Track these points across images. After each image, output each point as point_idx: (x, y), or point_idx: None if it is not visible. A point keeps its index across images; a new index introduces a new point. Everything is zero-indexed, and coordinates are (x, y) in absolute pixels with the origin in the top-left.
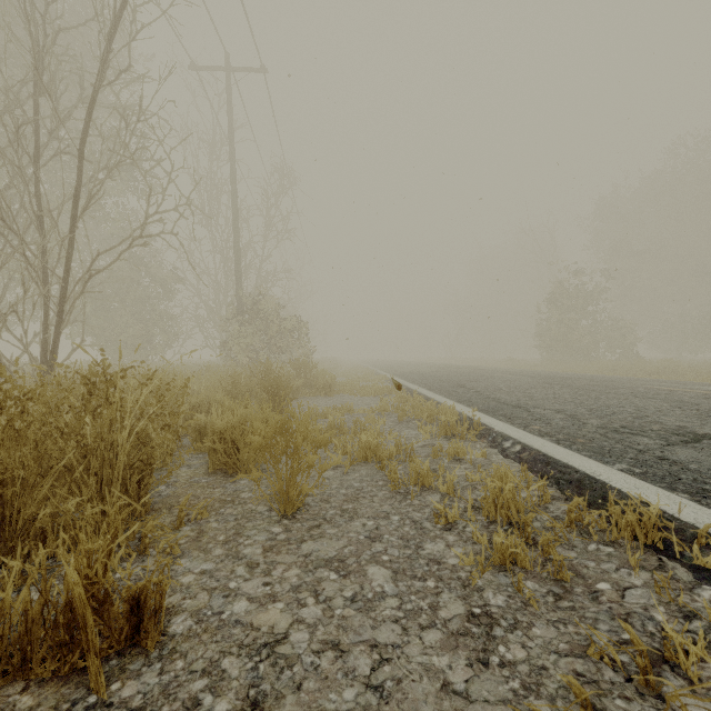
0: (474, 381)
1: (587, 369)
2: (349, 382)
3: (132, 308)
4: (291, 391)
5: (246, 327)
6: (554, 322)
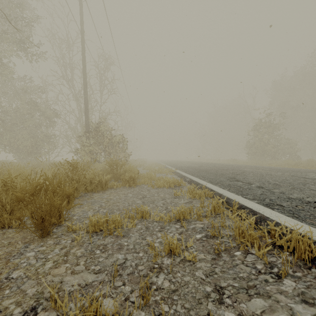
0: (238, 174)
1: (279, 164)
2: (149, 174)
3: (28, 130)
4: (100, 184)
5: (88, 140)
6: (257, 140)
